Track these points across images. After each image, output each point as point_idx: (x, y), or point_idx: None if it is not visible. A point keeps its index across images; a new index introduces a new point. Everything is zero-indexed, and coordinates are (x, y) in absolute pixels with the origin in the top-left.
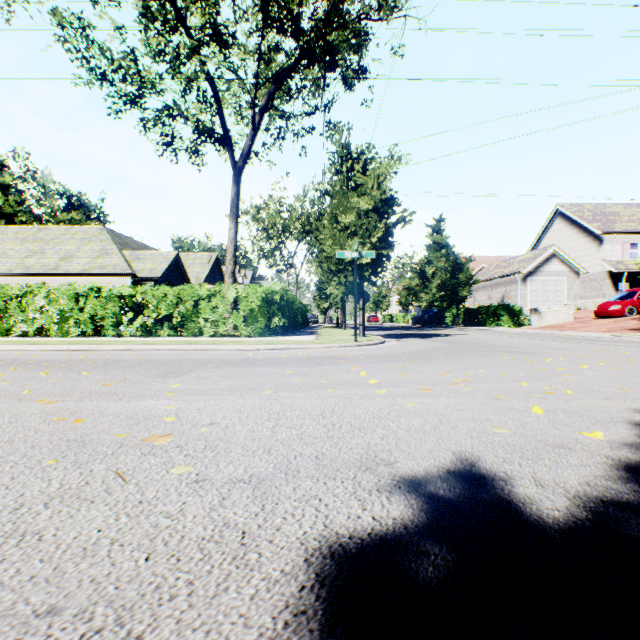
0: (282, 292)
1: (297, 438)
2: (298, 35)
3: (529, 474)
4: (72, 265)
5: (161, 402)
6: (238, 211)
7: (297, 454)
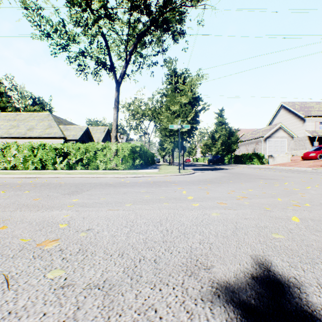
0: (140, 146)
1: (142, 242)
2: (149, 13)
3: (314, 280)
4: (33, 133)
5: (62, 212)
6: (118, 105)
7: (141, 258)
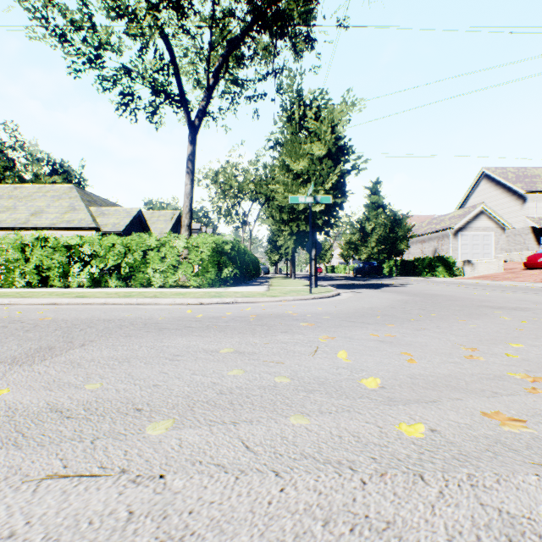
0: (233, 242)
1: None
2: None
3: None
4: (41, 220)
5: None
6: (194, 168)
7: None
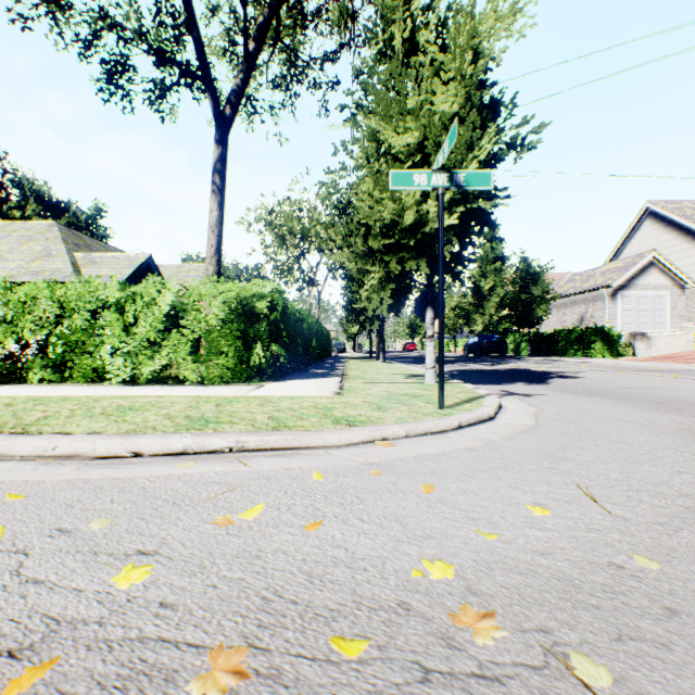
0: (274, 296)
1: None
2: None
3: None
4: None
5: None
6: (223, 184)
7: None
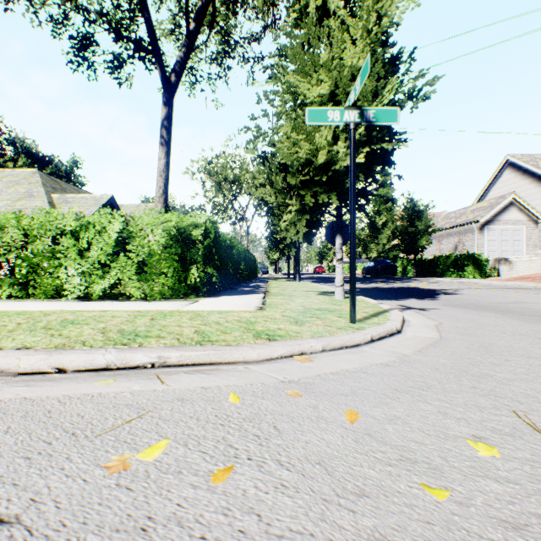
0: (208, 226)
1: None
2: None
3: None
4: None
5: None
6: (169, 137)
7: None
